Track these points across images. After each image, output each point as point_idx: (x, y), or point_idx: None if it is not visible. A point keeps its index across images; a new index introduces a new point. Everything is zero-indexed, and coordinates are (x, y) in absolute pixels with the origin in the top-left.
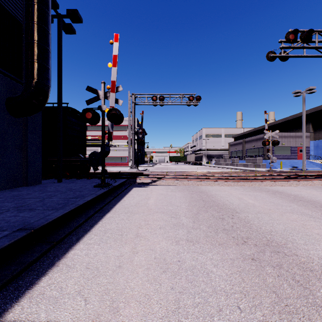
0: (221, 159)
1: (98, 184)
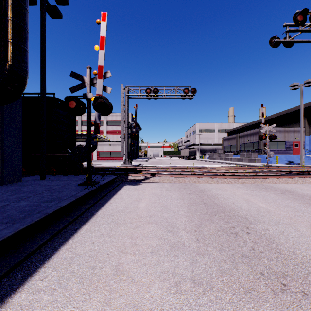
0: (215, 154)
1: (83, 182)
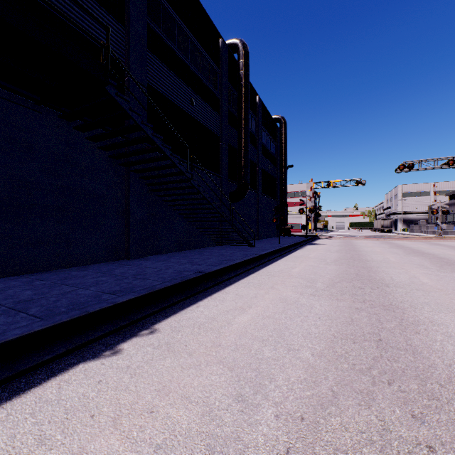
0: (415, 226)
1: (305, 237)
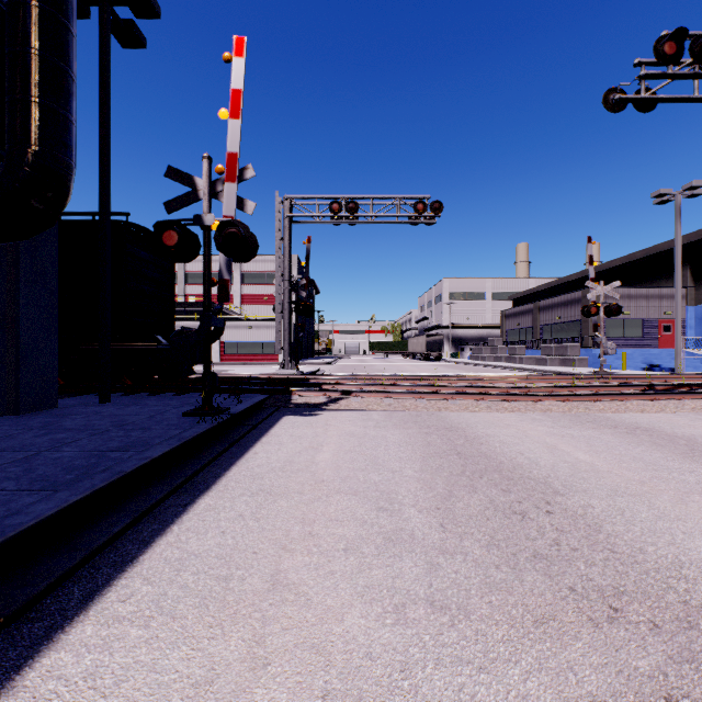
0: (485, 348)
1: (195, 409)
